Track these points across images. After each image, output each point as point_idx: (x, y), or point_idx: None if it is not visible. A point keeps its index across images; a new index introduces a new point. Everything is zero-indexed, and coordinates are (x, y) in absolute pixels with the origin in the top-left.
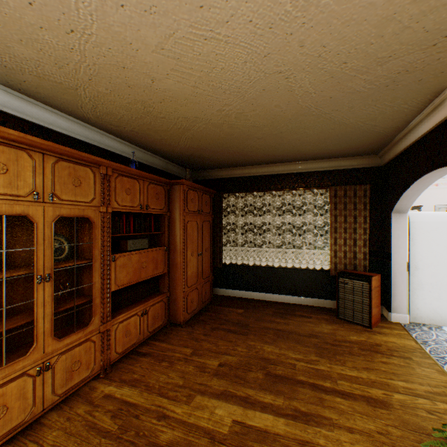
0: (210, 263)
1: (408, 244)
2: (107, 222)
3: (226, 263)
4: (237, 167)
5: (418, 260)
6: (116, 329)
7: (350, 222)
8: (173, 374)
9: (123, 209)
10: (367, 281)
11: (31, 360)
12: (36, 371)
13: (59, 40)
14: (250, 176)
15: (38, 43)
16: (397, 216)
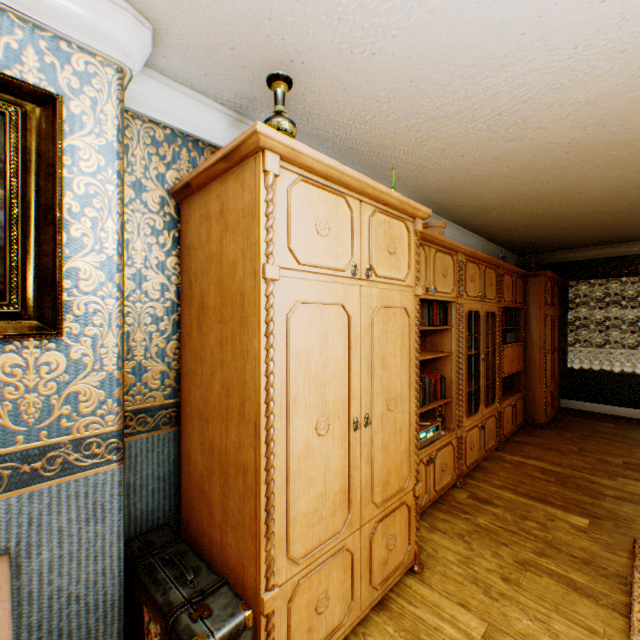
0: (556, 365)
1: None
2: (499, 316)
3: (570, 368)
4: (592, 247)
5: None
6: (502, 412)
7: None
8: (573, 460)
9: (504, 304)
10: None
11: (478, 416)
12: (479, 426)
13: (528, 187)
14: (612, 257)
15: (508, 191)
16: None
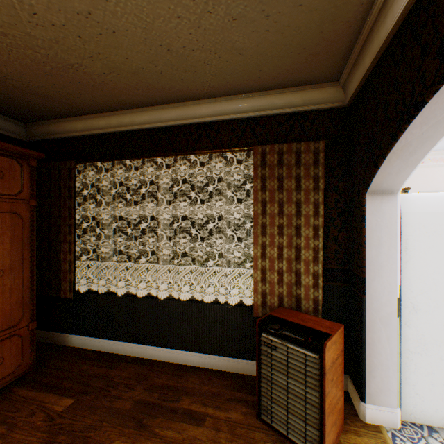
0: (22, 298)
1: (400, 258)
2: None
3: (89, 289)
4: (98, 114)
5: (419, 292)
6: None
7: (291, 214)
8: None
9: None
10: (315, 351)
11: None
12: None
13: None
14: (123, 131)
15: None
16: (377, 201)
